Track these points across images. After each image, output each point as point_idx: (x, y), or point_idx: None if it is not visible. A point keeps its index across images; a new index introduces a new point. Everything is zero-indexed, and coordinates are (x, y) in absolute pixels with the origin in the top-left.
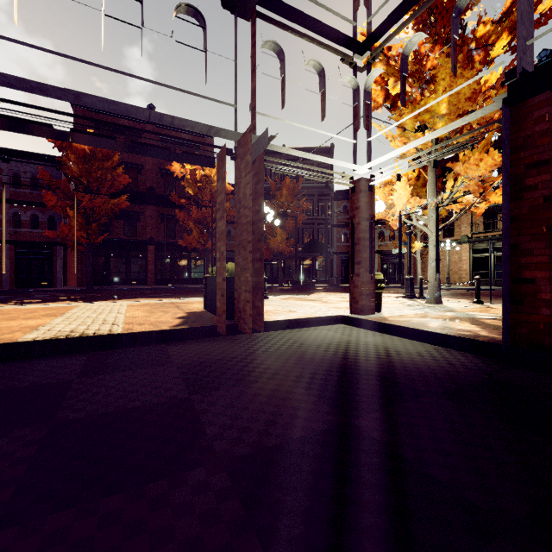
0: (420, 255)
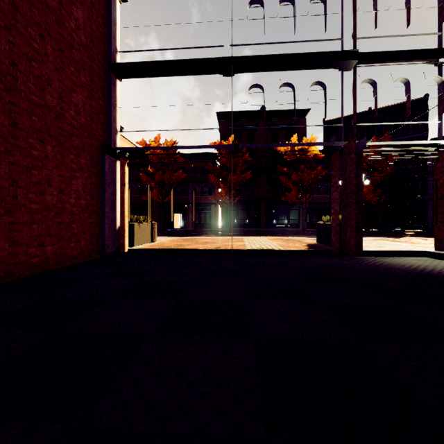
0: None
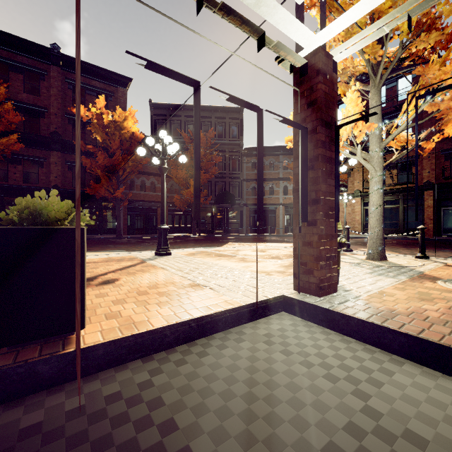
0: None
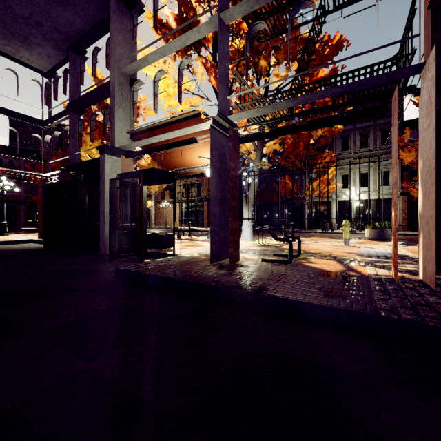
0: (154, 209)
